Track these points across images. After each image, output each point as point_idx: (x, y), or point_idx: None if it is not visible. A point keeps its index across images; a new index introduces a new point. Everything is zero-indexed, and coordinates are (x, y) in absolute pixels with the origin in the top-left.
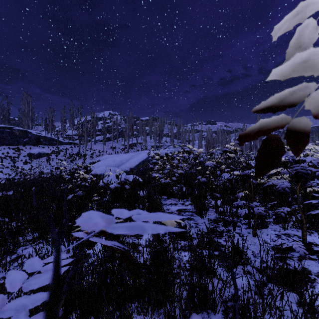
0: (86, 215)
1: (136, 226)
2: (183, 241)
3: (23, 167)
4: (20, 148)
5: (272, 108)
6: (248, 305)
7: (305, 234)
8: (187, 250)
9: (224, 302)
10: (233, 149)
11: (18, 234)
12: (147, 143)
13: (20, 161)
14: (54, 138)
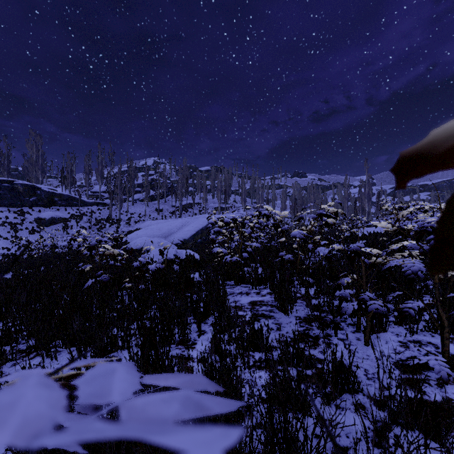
0: None
1: None
2: (258, 353)
3: (29, 238)
4: (24, 211)
5: None
6: None
7: (447, 343)
8: (264, 367)
9: None
10: (332, 211)
11: (3, 342)
12: (208, 204)
13: (24, 230)
14: (74, 197)
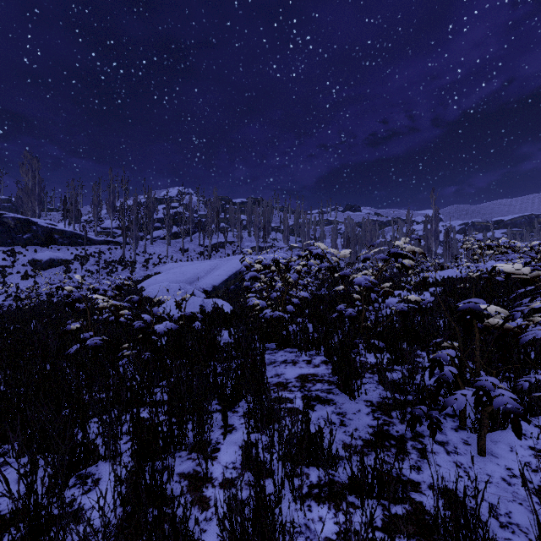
0: None
1: None
2: (315, 470)
3: (21, 284)
4: (15, 251)
5: None
6: None
7: None
8: (326, 499)
9: None
10: (409, 250)
11: None
12: (244, 243)
13: (15, 274)
14: (78, 234)
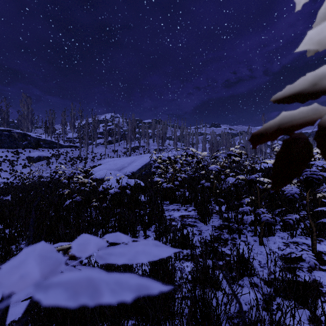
0: (23, 254)
1: (86, 284)
2: (186, 250)
3: (22, 170)
4: (19, 152)
5: (301, 96)
6: (256, 325)
7: (315, 243)
8: (190, 260)
9: (229, 318)
10: (237, 152)
11: (11, 242)
12: (150, 146)
13: (19, 165)
14: (54, 141)
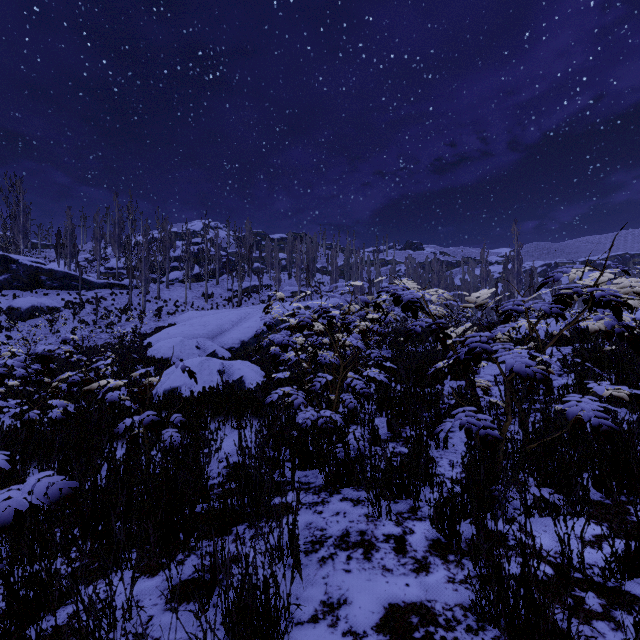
0: None
1: None
2: None
3: None
4: None
5: None
6: None
7: None
8: None
9: None
10: (625, 290)
11: None
12: (283, 287)
13: None
14: (72, 275)
